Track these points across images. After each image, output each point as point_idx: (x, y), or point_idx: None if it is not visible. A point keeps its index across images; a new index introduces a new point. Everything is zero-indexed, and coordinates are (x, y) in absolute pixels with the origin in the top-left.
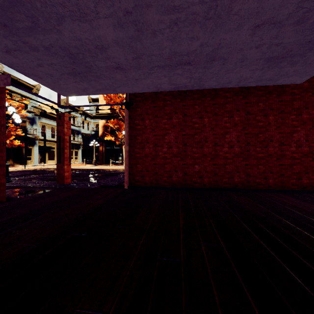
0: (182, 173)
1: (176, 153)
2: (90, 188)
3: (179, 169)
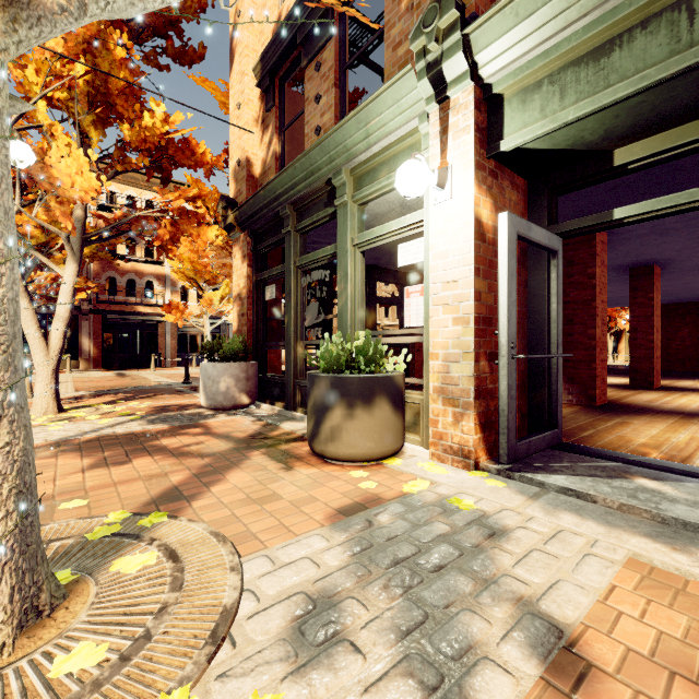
0: (696, 361)
1: (689, 346)
2: (610, 369)
3: (692, 358)
